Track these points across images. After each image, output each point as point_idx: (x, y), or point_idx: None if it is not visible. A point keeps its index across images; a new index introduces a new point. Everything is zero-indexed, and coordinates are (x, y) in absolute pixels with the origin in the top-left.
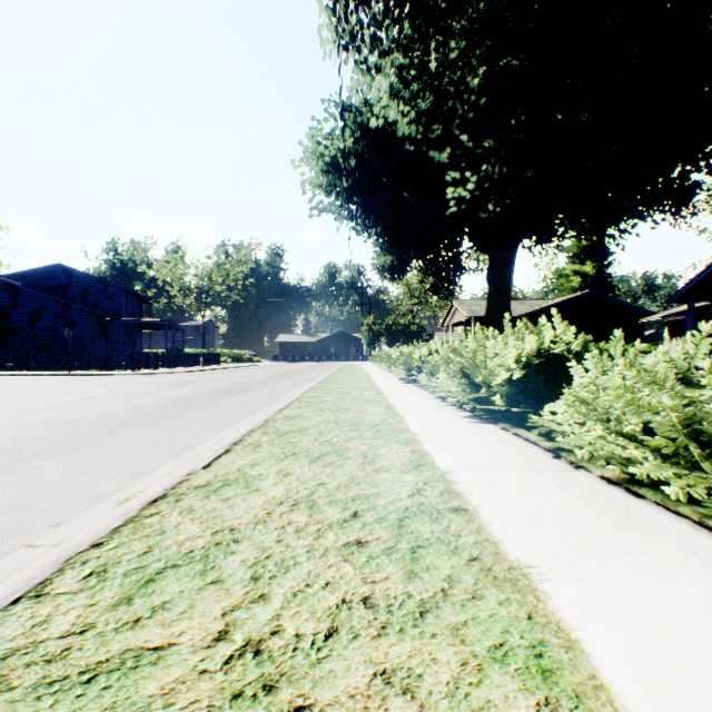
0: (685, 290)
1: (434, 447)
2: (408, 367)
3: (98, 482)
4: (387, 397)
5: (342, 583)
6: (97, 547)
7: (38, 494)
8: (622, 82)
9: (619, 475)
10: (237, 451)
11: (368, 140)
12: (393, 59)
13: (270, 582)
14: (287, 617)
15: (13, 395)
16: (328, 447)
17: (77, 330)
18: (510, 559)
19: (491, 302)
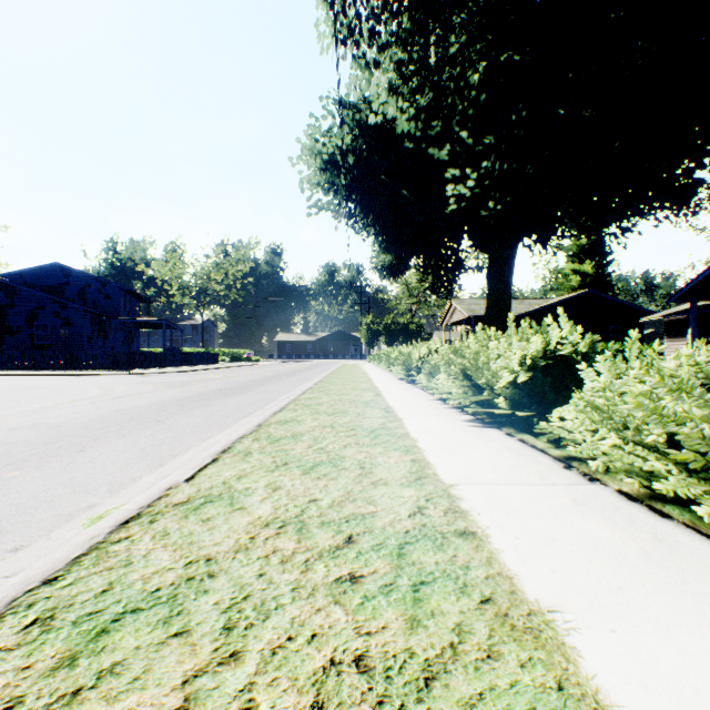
0: (688, 289)
1: (436, 456)
2: (407, 367)
3: (72, 496)
4: (386, 399)
5: (331, 635)
6: (49, 584)
7: (3, 511)
8: (626, 76)
9: (638, 490)
10: (225, 460)
11: (367, 138)
12: (392, 54)
13: (246, 634)
14: (262, 688)
15: (3, 396)
16: (323, 456)
17: (74, 330)
18: (528, 599)
19: (490, 301)
